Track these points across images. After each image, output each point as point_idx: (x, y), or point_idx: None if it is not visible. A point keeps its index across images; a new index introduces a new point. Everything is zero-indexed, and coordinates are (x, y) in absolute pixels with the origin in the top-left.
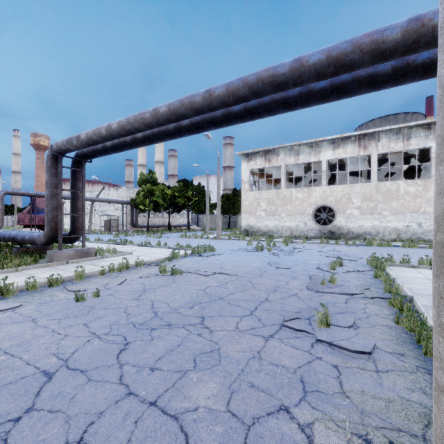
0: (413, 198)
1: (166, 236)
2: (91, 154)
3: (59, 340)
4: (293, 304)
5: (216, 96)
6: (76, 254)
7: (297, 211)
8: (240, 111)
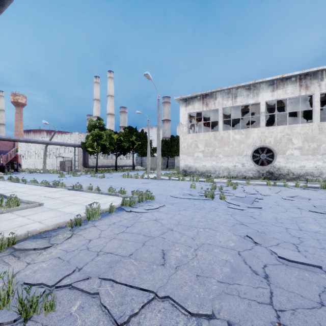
0: None
1: (109, 176)
2: None
3: None
4: None
5: None
6: None
7: (235, 152)
8: None
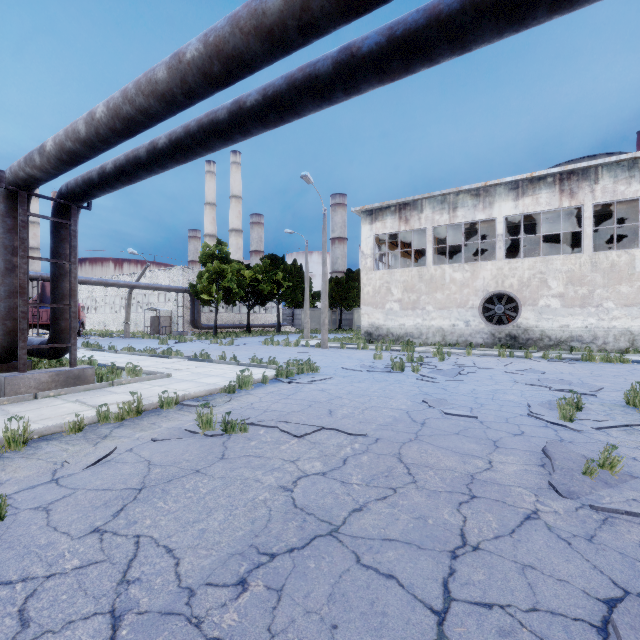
0: None
1: (241, 343)
2: (82, 190)
3: None
4: (556, 573)
5: None
6: (55, 379)
7: (454, 301)
8: (378, 46)
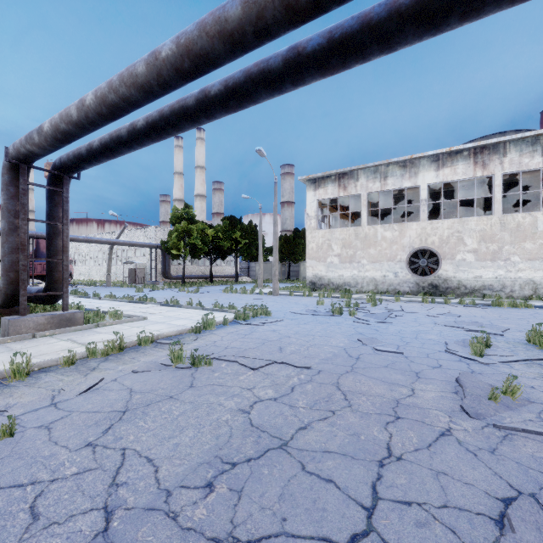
0: None
1: (205, 291)
2: (72, 163)
3: None
4: (464, 478)
5: None
6: (50, 322)
7: (385, 256)
8: (320, 46)
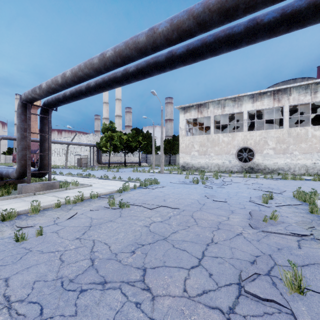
0: (319, 140)
1: (122, 171)
2: (54, 103)
3: None
4: (242, 249)
5: (159, 33)
6: (42, 187)
7: (224, 151)
8: (183, 52)
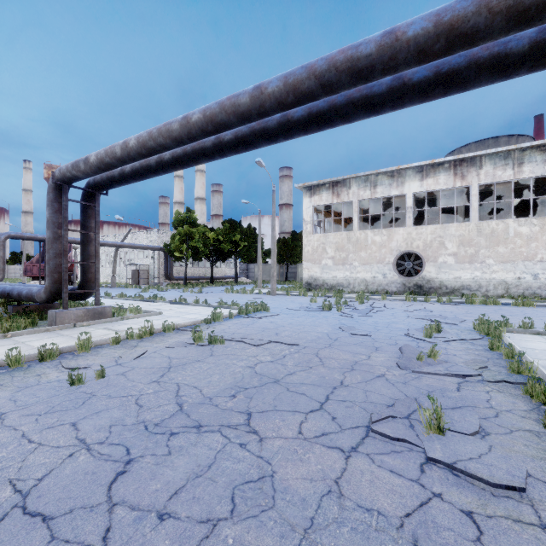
0: (527, 241)
1: (207, 291)
2: (105, 183)
3: (26, 453)
4: (381, 392)
5: (269, 94)
6: (87, 314)
7: (374, 259)
8: (303, 117)
